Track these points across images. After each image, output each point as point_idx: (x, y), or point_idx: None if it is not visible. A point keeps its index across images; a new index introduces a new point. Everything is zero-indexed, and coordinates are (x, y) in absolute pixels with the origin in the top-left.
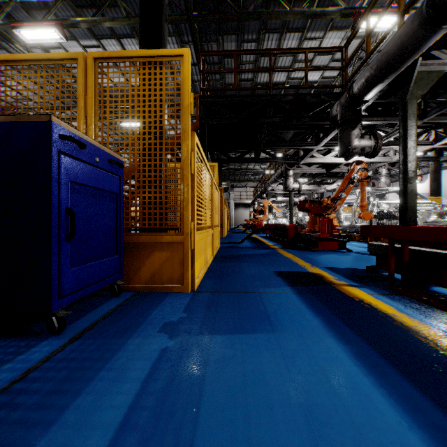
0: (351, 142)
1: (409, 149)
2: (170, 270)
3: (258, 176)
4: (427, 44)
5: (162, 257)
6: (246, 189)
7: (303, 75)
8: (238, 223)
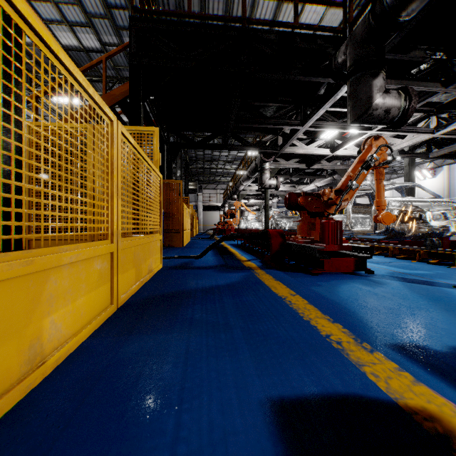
0: (372, 97)
1: None
2: None
3: (228, 177)
4: None
5: None
6: (216, 191)
7: None
8: (207, 228)
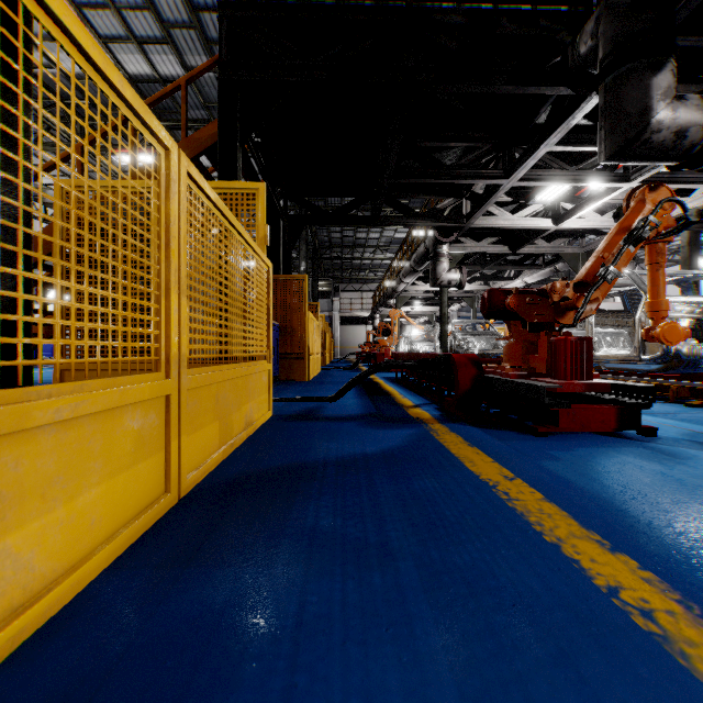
0: (649, 109)
1: None
2: None
3: (380, 272)
4: None
5: None
6: (361, 295)
7: None
8: (348, 352)
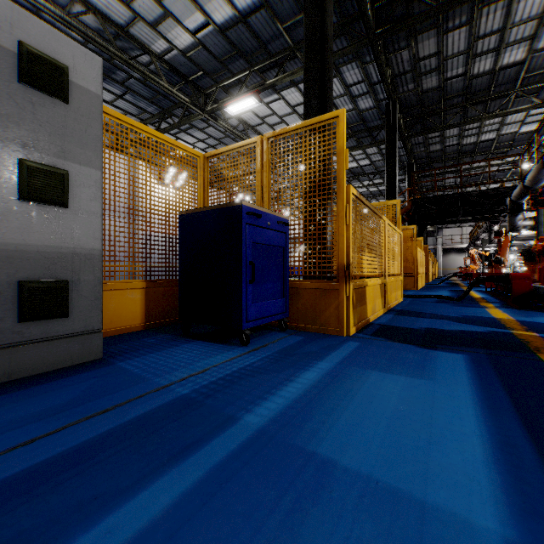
0: (514, 223)
1: (538, 233)
2: (410, 284)
3: None
4: None
5: (408, 281)
6: (461, 229)
7: (516, 129)
8: (448, 272)
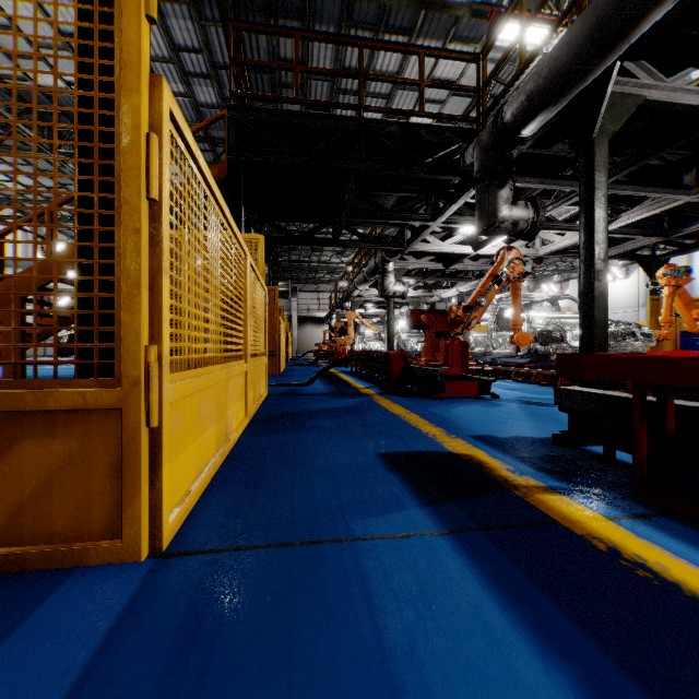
0: (498, 209)
1: (598, 222)
2: (76, 497)
3: (336, 274)
4: (640, 28)
5: (49, 456)
6: (317, 295)
7: None
8: (305, 350)
